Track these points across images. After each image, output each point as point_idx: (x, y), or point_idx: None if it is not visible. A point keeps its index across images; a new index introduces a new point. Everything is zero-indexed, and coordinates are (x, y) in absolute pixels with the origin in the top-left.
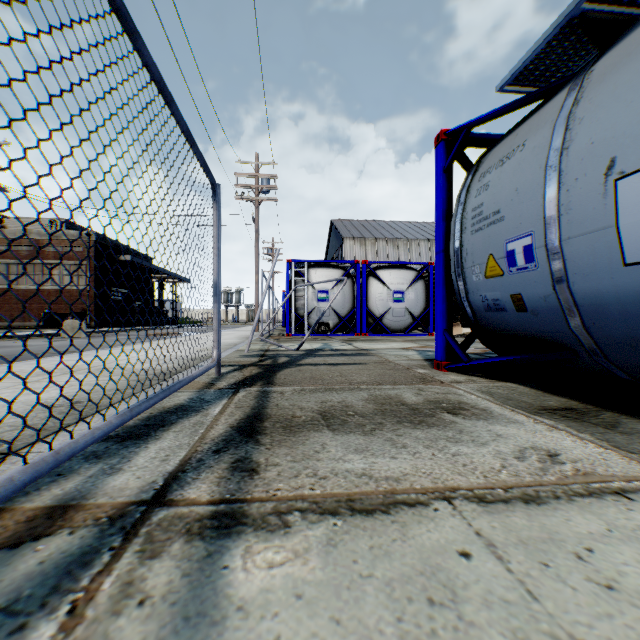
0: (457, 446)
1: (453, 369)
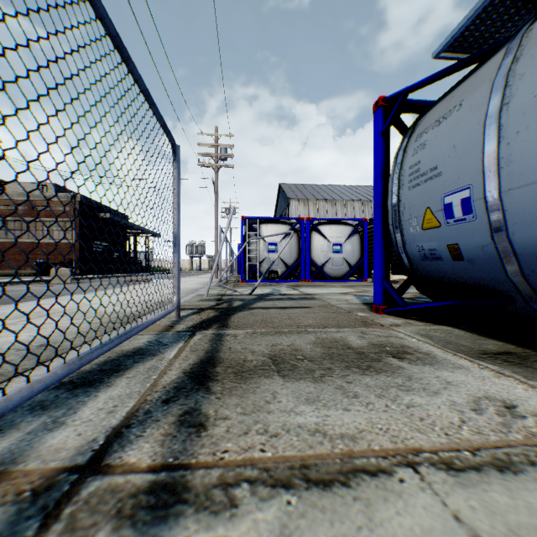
0: (409, 395)
1: (390, 313)
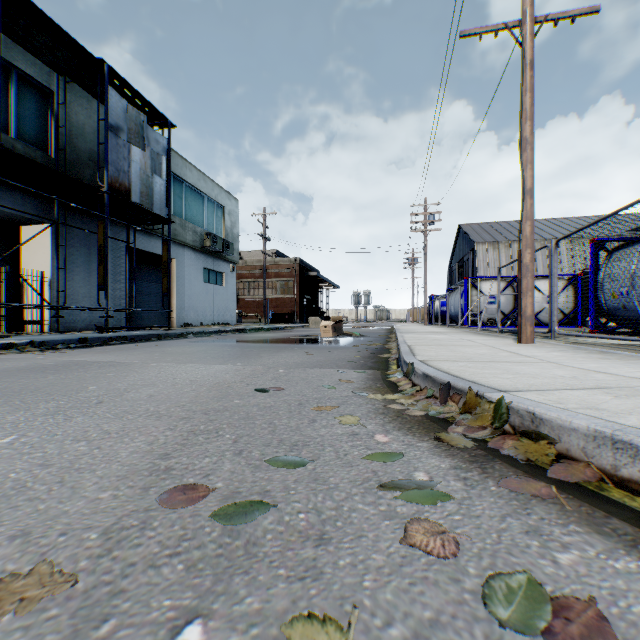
0: None
1: (598, 333)
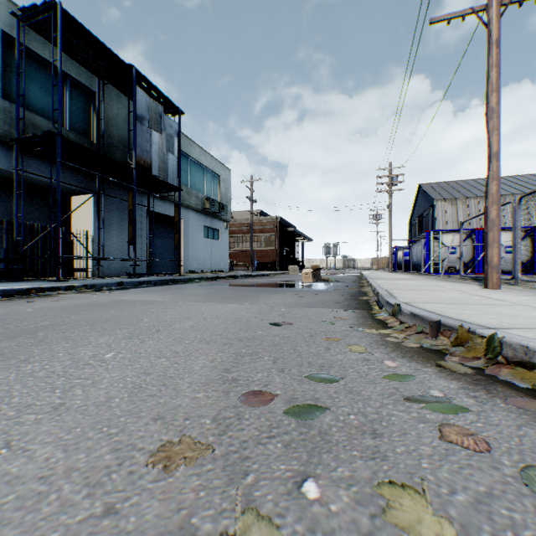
0: None
1: None
